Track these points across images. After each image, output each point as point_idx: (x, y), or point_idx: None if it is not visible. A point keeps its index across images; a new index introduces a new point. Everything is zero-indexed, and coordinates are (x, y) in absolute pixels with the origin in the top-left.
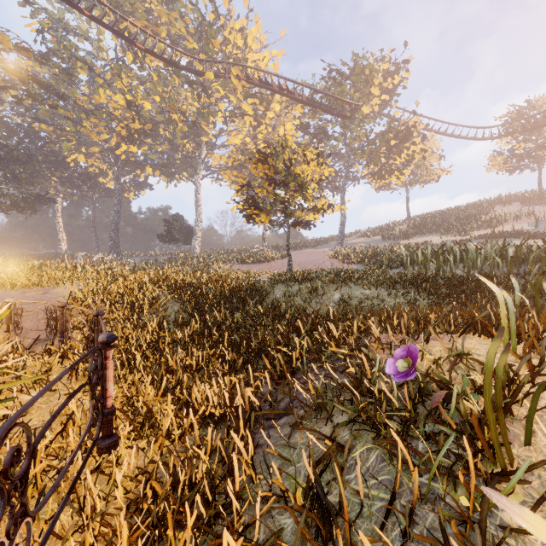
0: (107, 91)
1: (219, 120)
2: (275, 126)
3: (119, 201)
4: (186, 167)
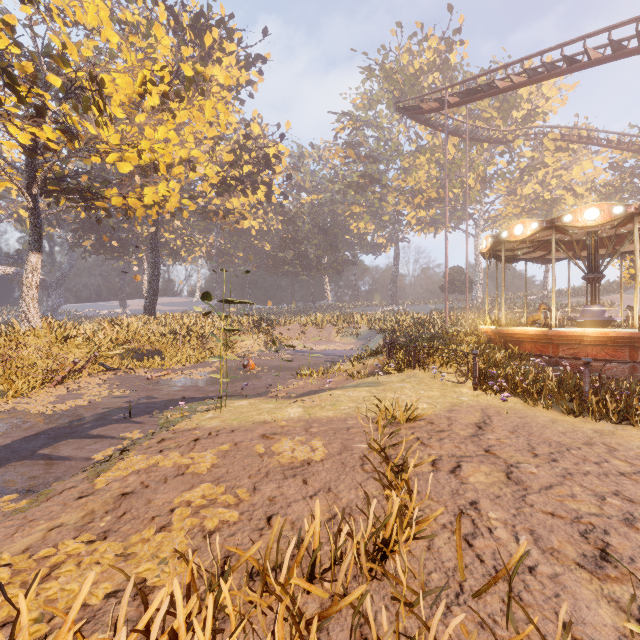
0: (420, 174)
1: (489, 168)
2: (568, 167)
3: (398, 258)
4: (450, 219)
